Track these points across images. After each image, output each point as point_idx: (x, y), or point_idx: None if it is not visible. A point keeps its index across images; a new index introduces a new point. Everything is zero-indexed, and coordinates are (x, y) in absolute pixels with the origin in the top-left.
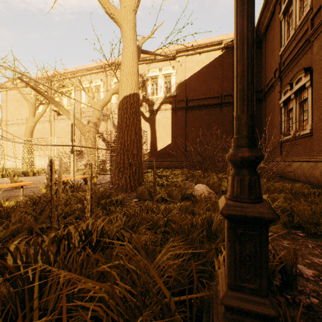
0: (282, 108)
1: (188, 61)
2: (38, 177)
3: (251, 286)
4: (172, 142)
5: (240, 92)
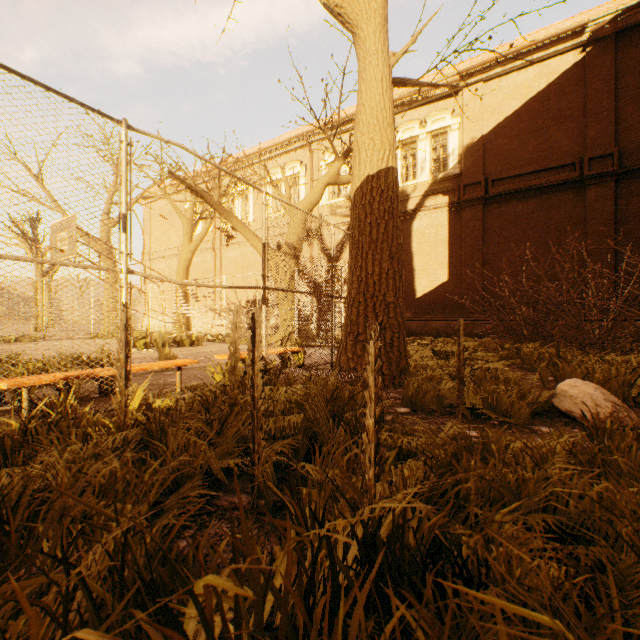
0: None
1: (491, 92)
2: (198, 348)
3: None
4: (451, 277)
5: None
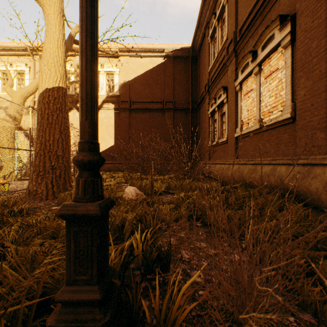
0: (210, 118)
1: (132, 62)
2: None
3: (85, 277)
4: (116, 143)
5: (81, 100)
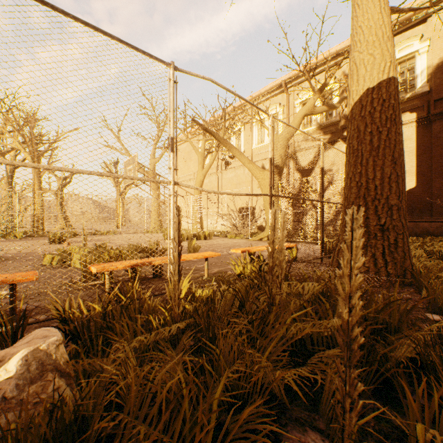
0: None
1: None
2: (209, 241)
3: None
4: (419, 184)
5: None
